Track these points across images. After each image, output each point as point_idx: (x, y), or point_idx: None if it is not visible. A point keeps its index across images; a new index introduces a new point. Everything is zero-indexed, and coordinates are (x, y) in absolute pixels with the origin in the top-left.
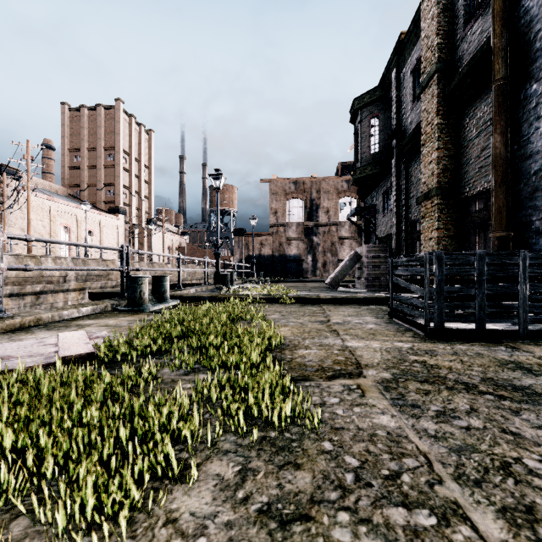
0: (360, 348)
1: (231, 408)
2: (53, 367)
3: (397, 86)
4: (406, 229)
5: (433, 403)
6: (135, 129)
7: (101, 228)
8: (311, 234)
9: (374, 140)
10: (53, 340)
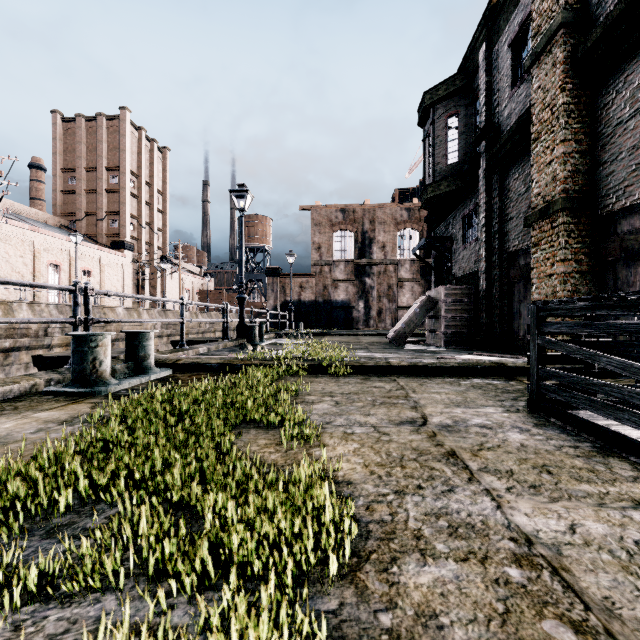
0: (568, 547)
1: None
2: None
3: (487, 69)
4: (501, 264)
5: None
6: (146, 145)
7: (101, 267)
8: (363, 274)
9: (452, 146)
10: None
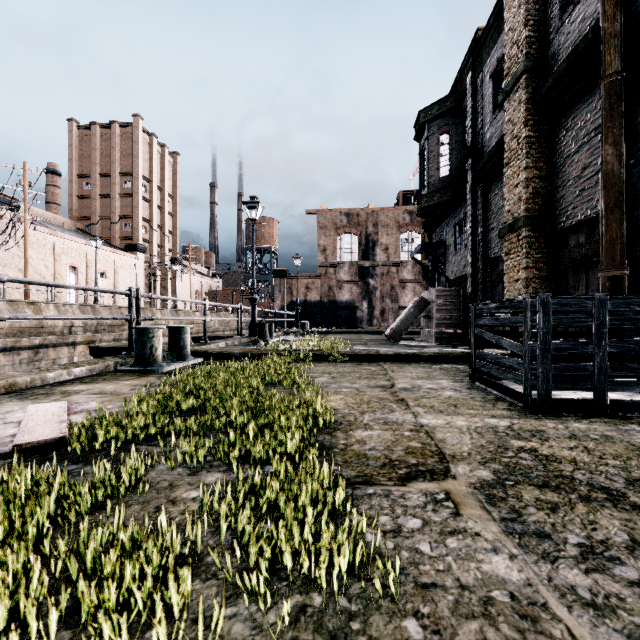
0: (440, 427)
1: (250, 549)
2: (2, 461)
3: (473, 94)
4: (485, 268)
5: (568, 529)
6: (157, 150)
7: (115, 268)
8: (366, 276)
9: (444, 160)
10: (20, 415)
